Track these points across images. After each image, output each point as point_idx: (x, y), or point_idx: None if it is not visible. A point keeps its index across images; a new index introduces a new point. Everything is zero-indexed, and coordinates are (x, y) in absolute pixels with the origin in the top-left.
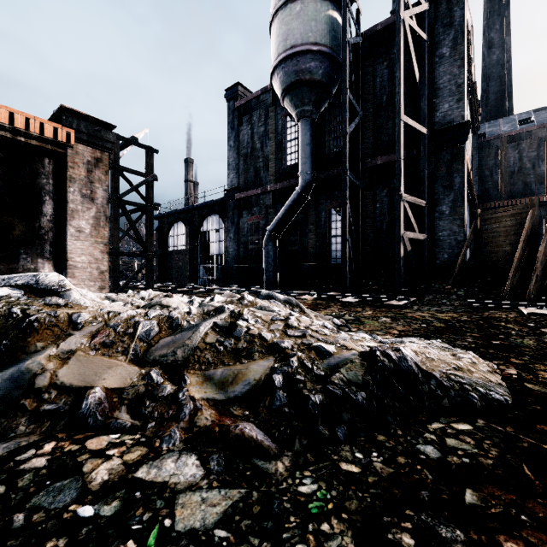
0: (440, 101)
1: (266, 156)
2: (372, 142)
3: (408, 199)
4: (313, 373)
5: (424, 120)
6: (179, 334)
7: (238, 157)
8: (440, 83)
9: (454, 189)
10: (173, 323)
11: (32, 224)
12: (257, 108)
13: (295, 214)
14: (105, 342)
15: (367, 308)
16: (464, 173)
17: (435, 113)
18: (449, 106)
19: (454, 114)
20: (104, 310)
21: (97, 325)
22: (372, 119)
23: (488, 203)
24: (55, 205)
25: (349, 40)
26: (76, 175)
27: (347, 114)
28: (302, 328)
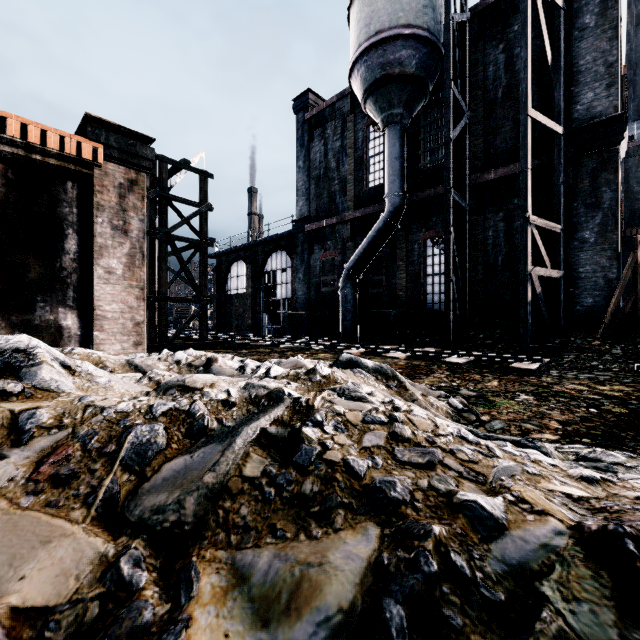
0: (581, 89)
1: (342, 177)
2: (482, 151)
3: (537, 223)
4: (478, 596)
5: (558, 115)
6: (199, 451)
7: (309, 180)
8: (581, 64)
9: (602, 208)
10: (194, 426)
11: (52, 264)
12: (332, 119)
13: (380, 248)
14: (59, 473)
15: (486, 374)
16: (618, 185)
17: (573, 105)
18: (594, 95)
19: (602, 106)
20: (85, 401)
21: (58, 434)
22: (482, 120)
23: (638, 229)
24: (79, 240)
25: (454, 16)
26: (105, 202)
27: (450, 114)
28: (421, 443)
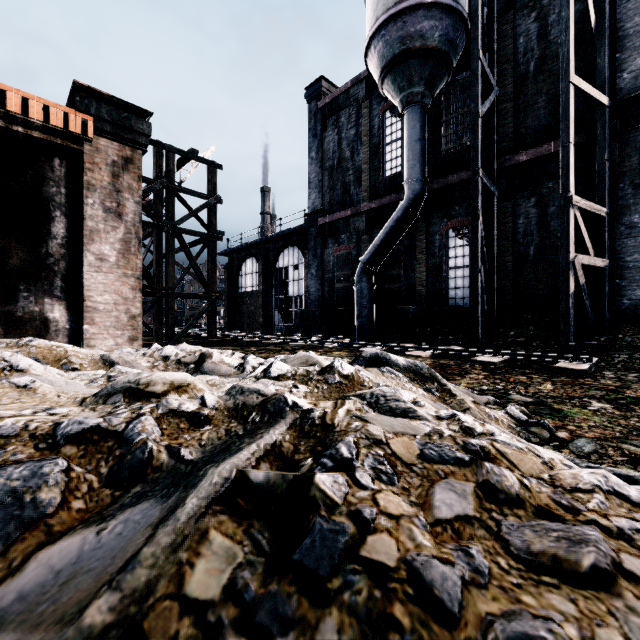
0: (629, 54)
1: (357, 167)
2: (512, 131)
3: (580, 204)
4: None
5: (603, 84)
6: (119, 516)
7: (322, 172)
8: (629, 27)
9: None
10: (125, 463)
11: (37, 249)
12: (346, 106)
13: (398, 239)
14: None
15: (532, 375)
16: None
17: (619, 74)
18: None
19: None
20: None
21: None
22: (512, 97)
23: None
24: (68, 223)
25: None
26: (96, 181)
27: (479, 88)
28: (549, 510)
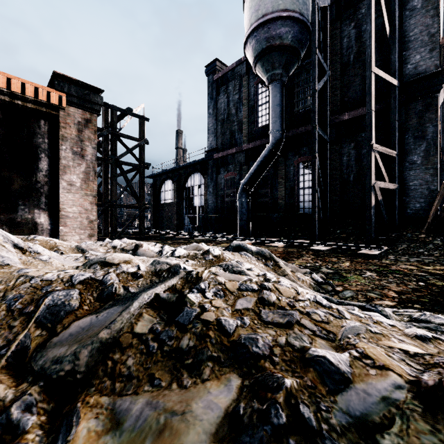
0: (411, 53)
1: (240, 120)
2: (339, 99)
3: (379, 149)
4: None
5: (394, 72)
6: (105, 311)
7: (216, 123)
8: (411, 35)
9: (426, 138)
10: (104, 292)
11: (30, 178)
12: (232, 79)
13: (266, 169)
14: None
15: (341, 257)
16: (438, 121)
17: (405, 65)
18: (420, 57)
19: (426, 65)
20: (22, 272)
21: None
22: (339, 77)
23: None
24: (50, 162)
25: (318, 2)
26: (68, 134)
27: (316, 72)
28: (284, 307)
